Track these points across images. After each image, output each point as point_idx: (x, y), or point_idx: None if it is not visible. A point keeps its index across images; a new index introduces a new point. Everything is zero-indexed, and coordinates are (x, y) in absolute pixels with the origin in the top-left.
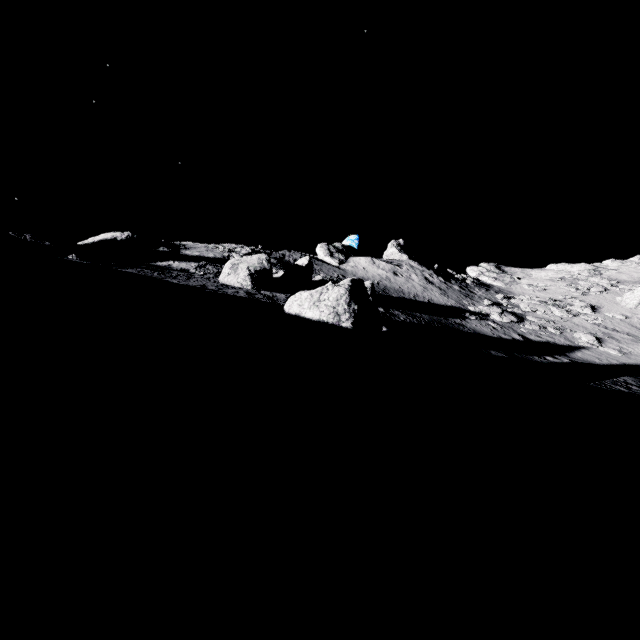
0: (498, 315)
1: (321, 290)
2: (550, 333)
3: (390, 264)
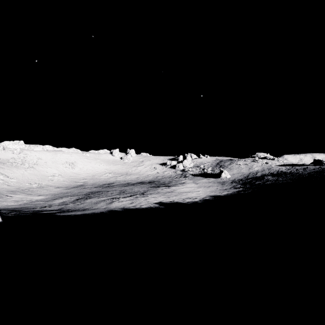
0: None
1: None
2: None
3: None
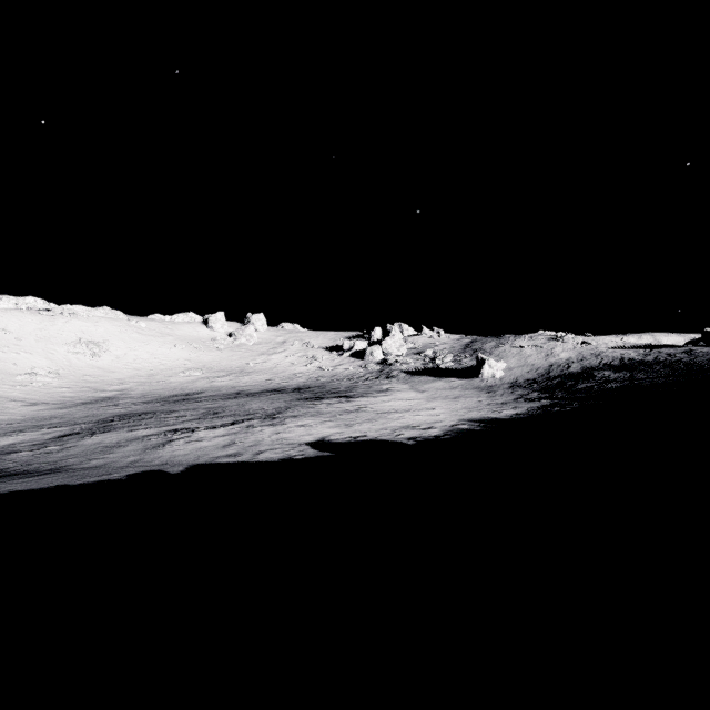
0: None
1: None
2: None
3: None
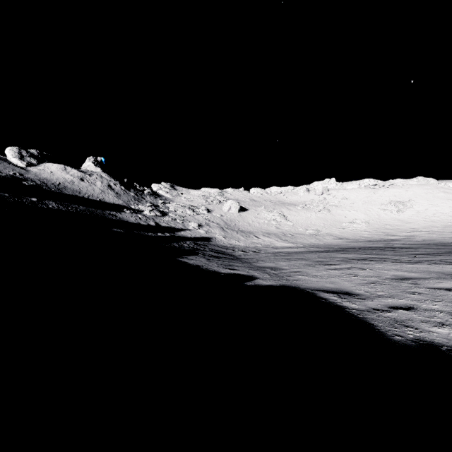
0: (148, 211)
1: None
2: (176, 222)
3: (81, 172)
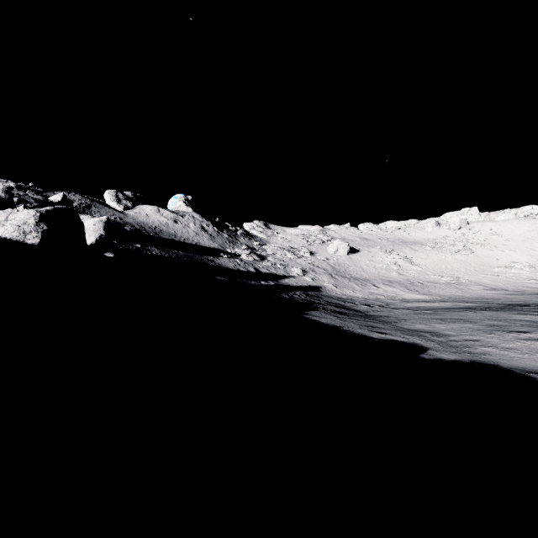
0: (246, 255)
1: (11, 211)
2: (277, 268)
3: (174, 214)
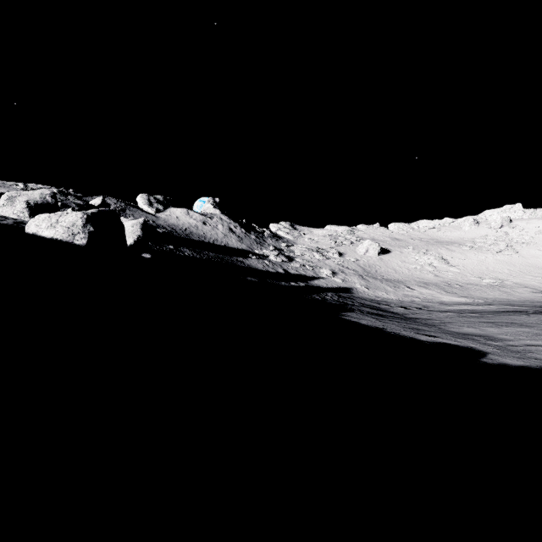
0: (274, 256)
1: (61, 214)
2: (306, 269)
3: (203, 216)
